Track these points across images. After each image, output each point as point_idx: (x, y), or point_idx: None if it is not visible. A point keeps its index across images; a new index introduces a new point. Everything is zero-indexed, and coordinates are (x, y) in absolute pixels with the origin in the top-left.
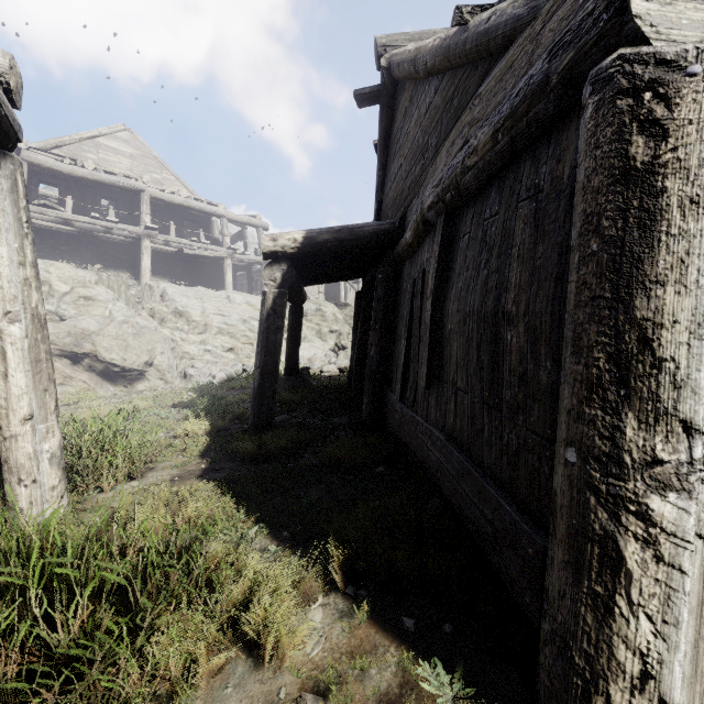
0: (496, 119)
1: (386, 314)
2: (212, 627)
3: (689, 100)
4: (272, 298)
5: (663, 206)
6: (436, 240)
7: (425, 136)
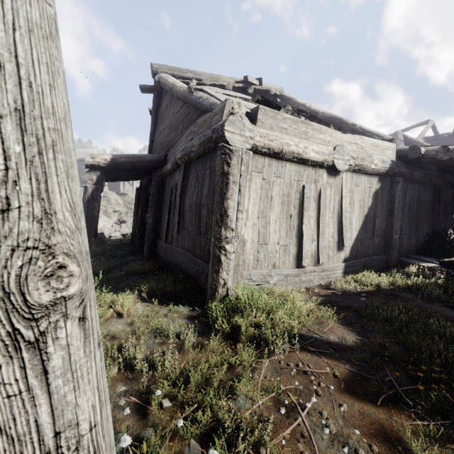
0: (200, 140)
1: (157, 202)
2: (103, 308)
3: (234, 160)
4: (91, 190)
5: (229, 182)
6: (181, 173)
7: (177, 123)
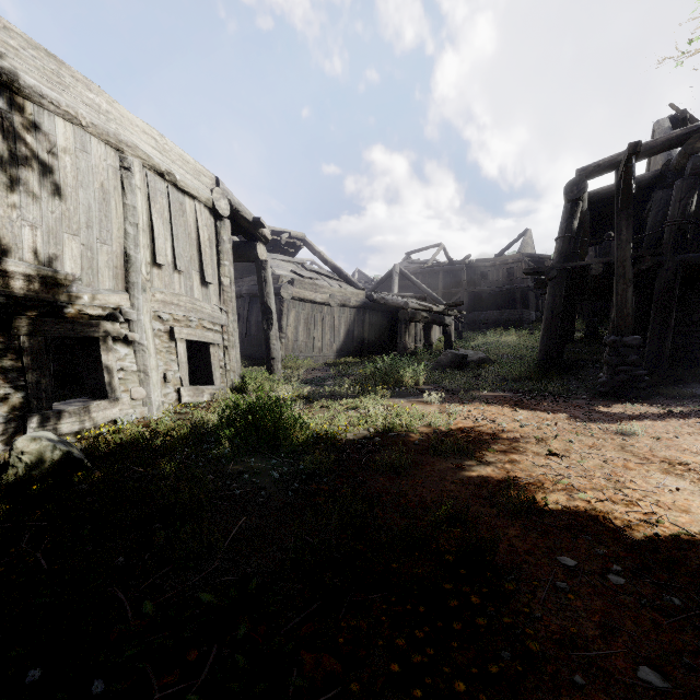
0: None
1: None
2: None
3: (285, 304)
4: None
5: (283, 314)
6: (247, 302)
7: (236, 266)
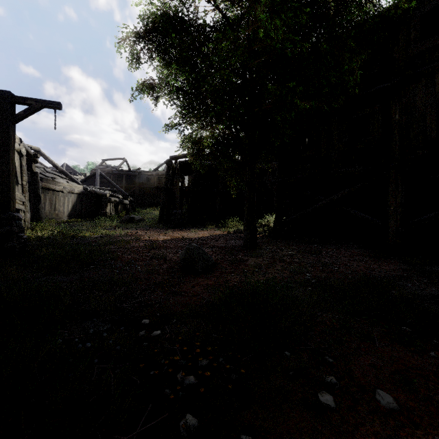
0: None
1: None
2: None
3: None
4: None
5: None
6: None
7: None
